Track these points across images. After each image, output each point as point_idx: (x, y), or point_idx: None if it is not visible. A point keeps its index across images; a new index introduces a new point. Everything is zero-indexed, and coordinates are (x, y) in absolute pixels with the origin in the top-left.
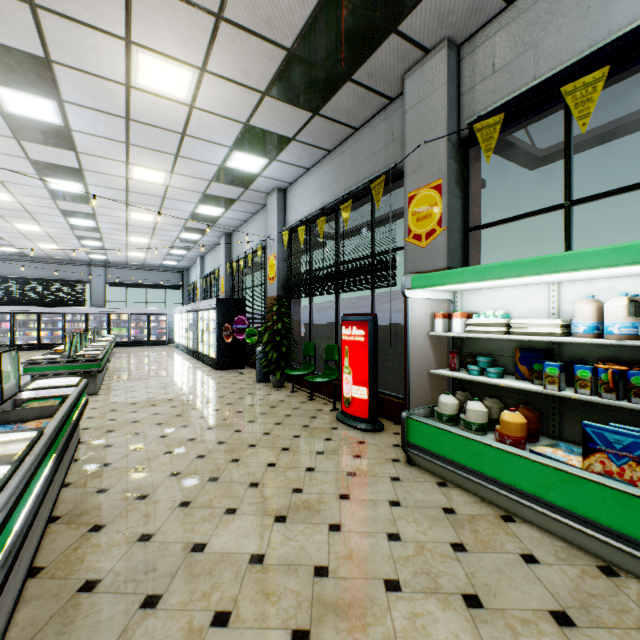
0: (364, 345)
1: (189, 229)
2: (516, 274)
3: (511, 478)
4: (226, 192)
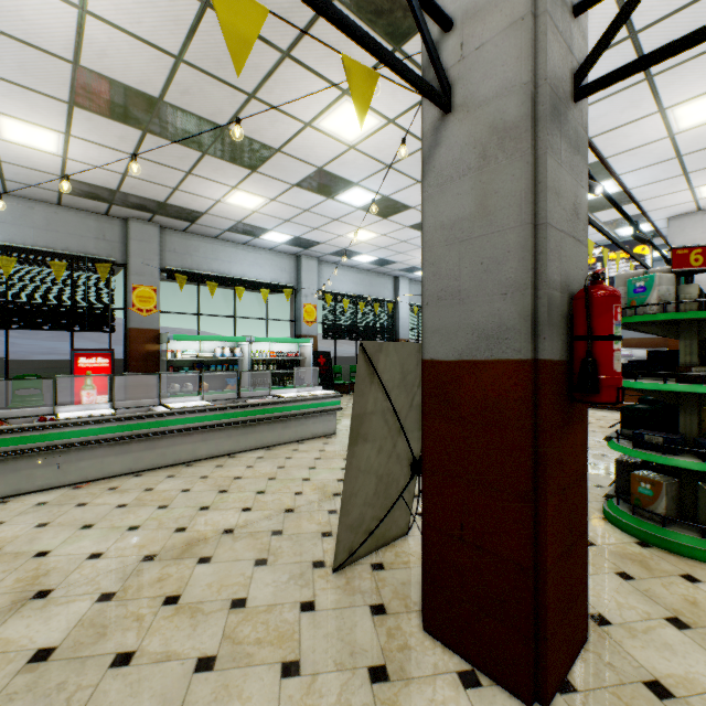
0: (109, 369)
1: None
2: (216, 340)
3: None
4: None
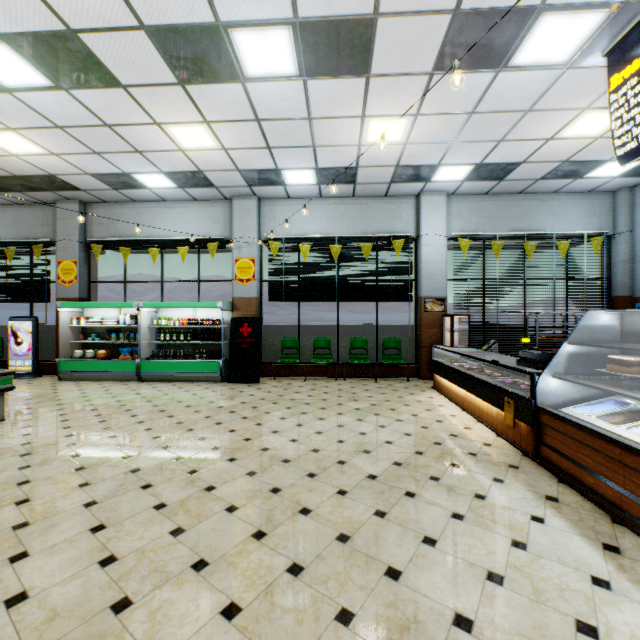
0: (30, 334)
1: None
2: (101, 307)
3: (100, 368)
4: None
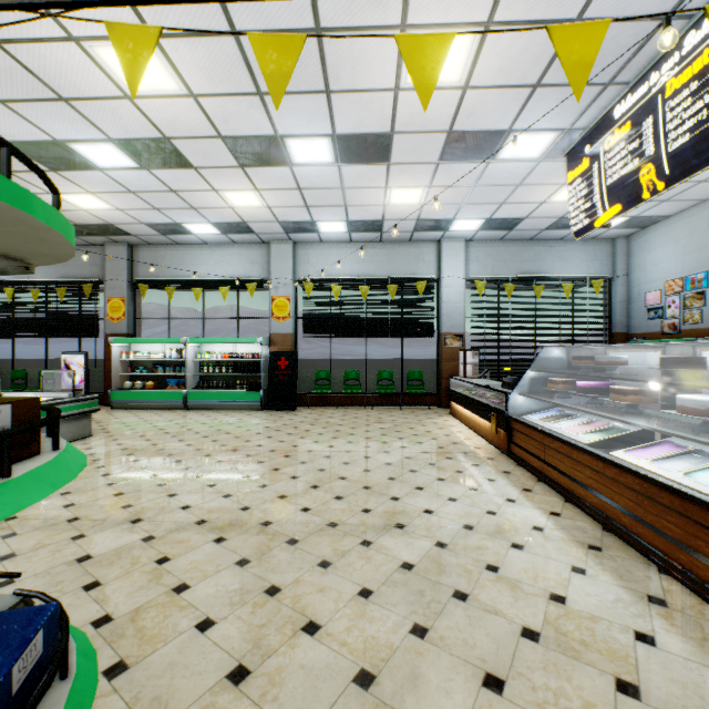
0: (82, 367)
1: None
2: (151, 342)
3: (149, 398)
4: None
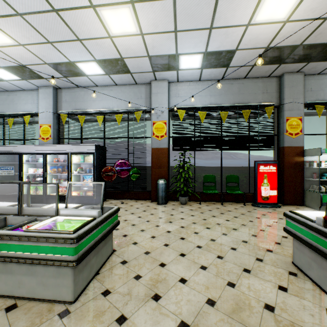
0: (276, 173)
1: (21, 69)
2: None
3: None
4: (137, 66)
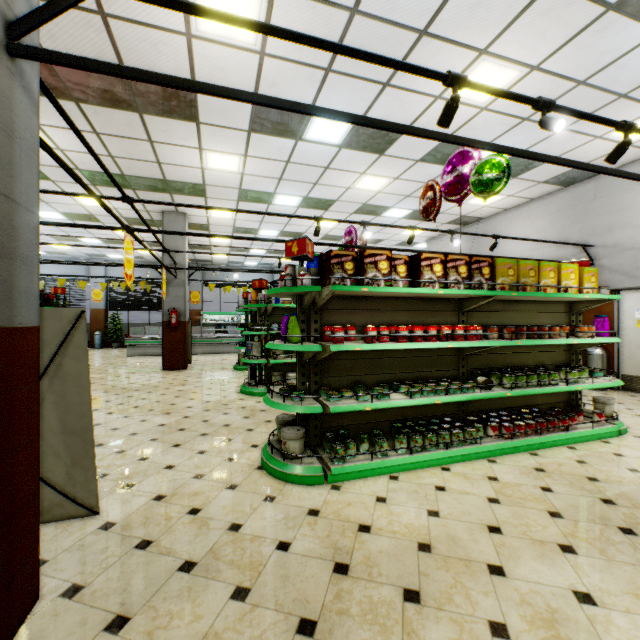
0: None
1: None
2: (222, 314)
3: None
4: (76, 254)
